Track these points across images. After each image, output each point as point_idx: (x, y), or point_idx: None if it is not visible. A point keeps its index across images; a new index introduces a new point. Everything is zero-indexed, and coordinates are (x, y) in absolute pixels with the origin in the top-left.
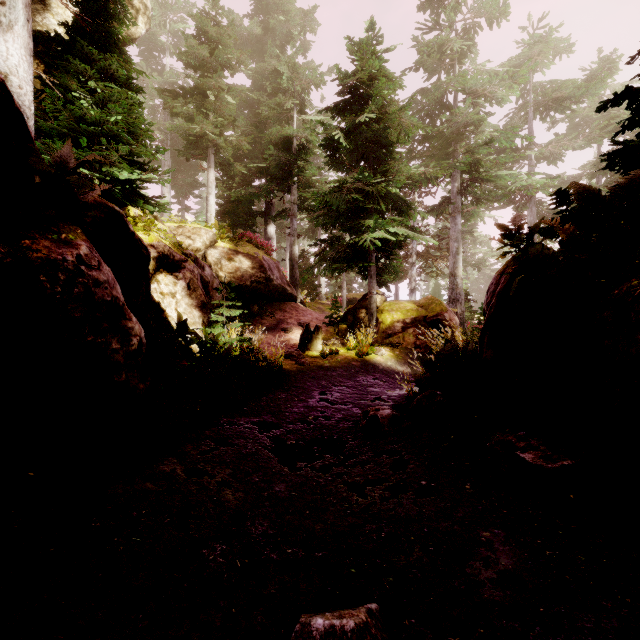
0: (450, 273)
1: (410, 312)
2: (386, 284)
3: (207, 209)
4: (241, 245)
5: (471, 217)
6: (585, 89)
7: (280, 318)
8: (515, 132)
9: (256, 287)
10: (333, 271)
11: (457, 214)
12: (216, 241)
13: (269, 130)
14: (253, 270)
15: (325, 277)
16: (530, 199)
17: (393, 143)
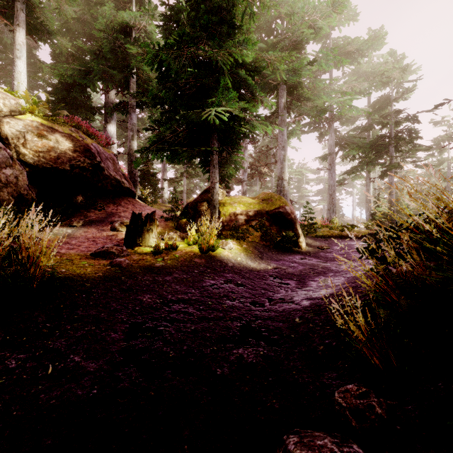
0: (278, 177)
1: (252, 205)
2: (226, 181)
3: (13, 76)
4: (63, 126)
5: (291, 134)
6: (371, 43)
7: (111, 211)
8: (320, 74)
9: (79, 174)
10: (172, 159)
11: (284, 126)
12: (22, 113)
13: (102, 8)
14: (75, 153)
15: (169, 187)
16: (330, 126)
17: (236, 27)
